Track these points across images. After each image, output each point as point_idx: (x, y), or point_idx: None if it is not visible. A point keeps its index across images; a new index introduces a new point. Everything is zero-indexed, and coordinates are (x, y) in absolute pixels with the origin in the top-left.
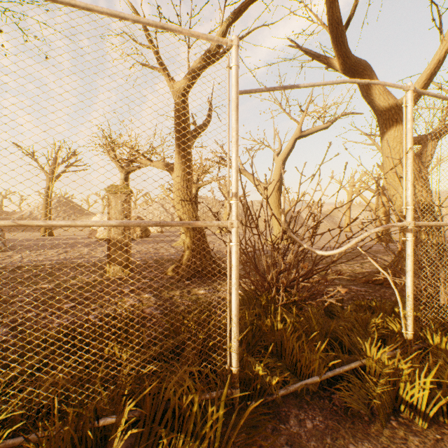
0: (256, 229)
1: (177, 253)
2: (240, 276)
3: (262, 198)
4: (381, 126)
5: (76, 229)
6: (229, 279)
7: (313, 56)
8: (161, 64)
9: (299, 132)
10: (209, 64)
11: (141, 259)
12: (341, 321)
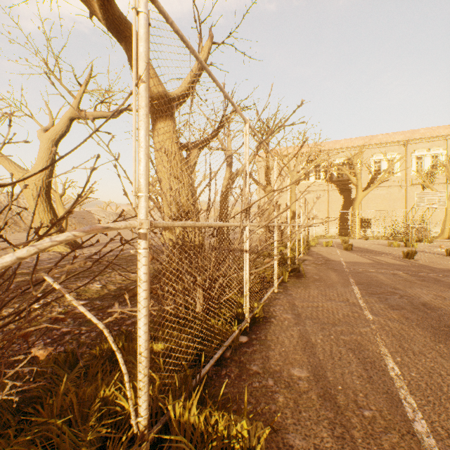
0: None
1: None
2: None
3: None
4: (153, 115)
5: None
6: None
7: None
8: None
9: (76, 110)
10: None
11: None
12: None
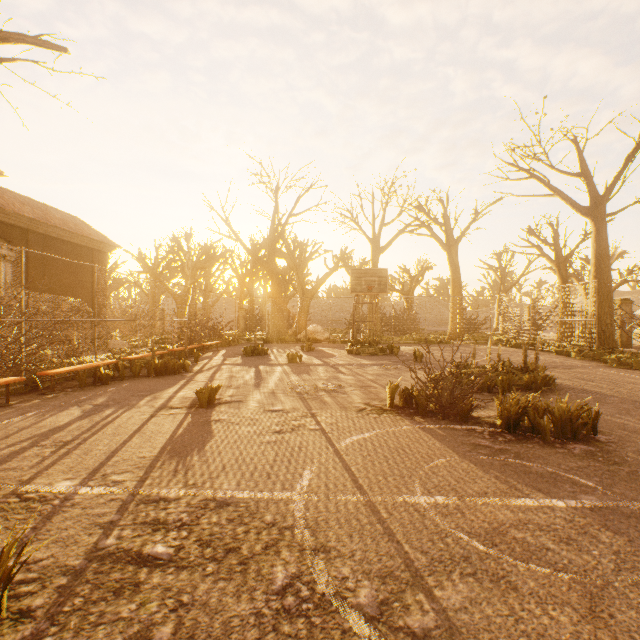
0: None
1: None
2: None
3: None
4: None
5: None
6: None
7: None
8: None
9: None
10: None
11: None
12: None
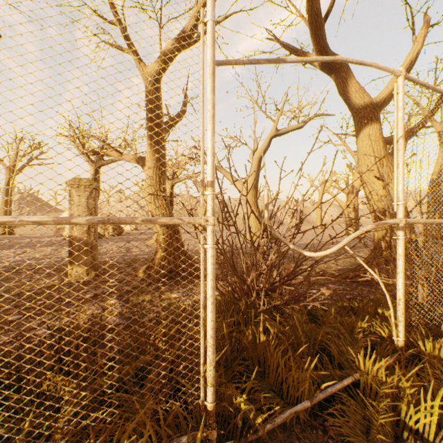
0: (234, 226)
1: (151, 252)
2: (217, 278)
3: (241, 193)
4: (357, 124)
5: (42, 227)
6: (206, 280)
7: (291, 50)
8: (129, 44)
9: (275, 131)
10: (183, 47)
11: (111, 259)
12: (328, 328)
